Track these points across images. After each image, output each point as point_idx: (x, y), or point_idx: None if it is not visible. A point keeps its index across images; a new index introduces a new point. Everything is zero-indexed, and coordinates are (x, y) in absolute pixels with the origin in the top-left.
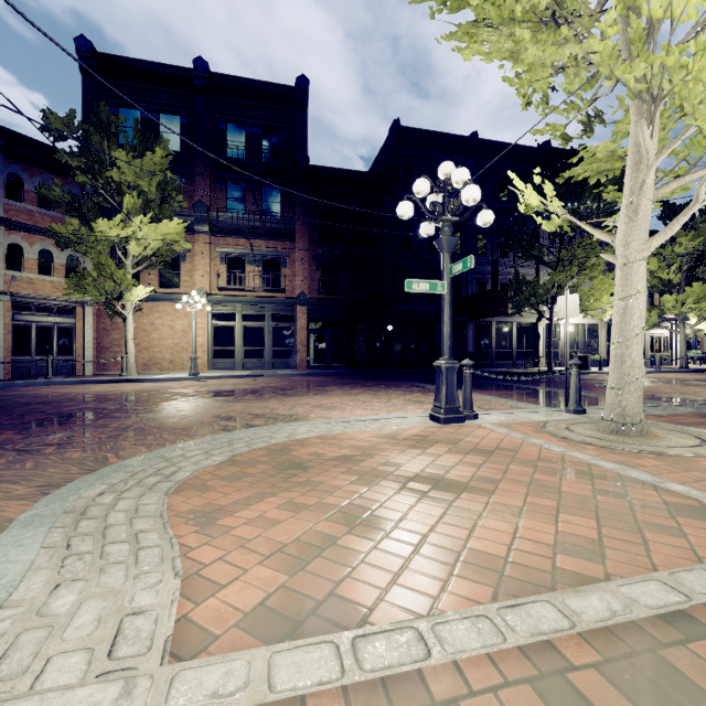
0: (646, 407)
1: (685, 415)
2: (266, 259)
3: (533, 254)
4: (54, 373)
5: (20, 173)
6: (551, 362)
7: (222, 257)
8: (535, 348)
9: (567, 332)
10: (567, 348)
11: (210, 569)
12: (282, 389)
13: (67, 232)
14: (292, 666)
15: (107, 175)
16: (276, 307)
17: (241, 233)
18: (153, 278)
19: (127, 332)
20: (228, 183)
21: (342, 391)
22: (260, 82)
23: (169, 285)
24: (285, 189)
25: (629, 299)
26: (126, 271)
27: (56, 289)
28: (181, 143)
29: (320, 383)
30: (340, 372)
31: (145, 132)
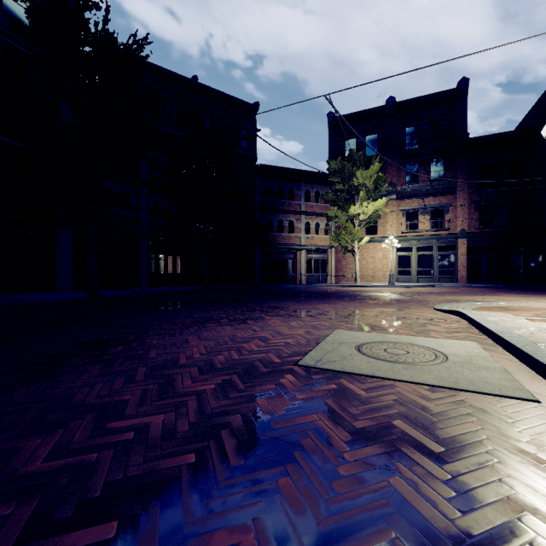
0: None
1: None
2: (433, 210)
3: None
4: (320, 282)
5: (309, 189)
6: None
7: (403, 213)
8: None
9: None
10: None
11: (511, 314)
12: (463, 293)
13: (332, 214)
14: (545, 318)
15: (351, 183)
16: (441, 241)
17: (415, 195)
18: (362, 230)
19: (355, 261)
20: (407, 166)
21: (510, 295)
22: (430, 95)
23: (371, 233)
24: (472, 181)
25: None
26: (358, 230)
27: (321, 241)
28: (378, 150)
29: (486, 291)
30: (497, 285)
31: (358, 150)
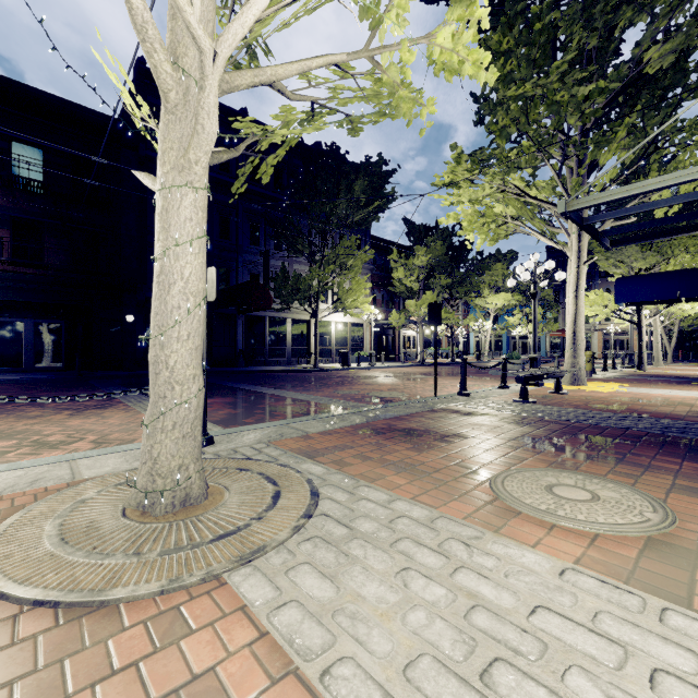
0: (319, 419)
1: (345, 429)
2: None
3: (299, 248)
4: None
5: None
6: (316, 359)
7: None
8: (309, 344)
9: (206, 323)
10: (206, 345)
11: None
12: None
13: None
14: None
15: None
16: None
17: None
18: None
19: None
20: None
21: None
22: None
23: None
24: None
25: (165, 257)
26: None
27: None
28: None
29: None
30: (34, 377)
31: None
